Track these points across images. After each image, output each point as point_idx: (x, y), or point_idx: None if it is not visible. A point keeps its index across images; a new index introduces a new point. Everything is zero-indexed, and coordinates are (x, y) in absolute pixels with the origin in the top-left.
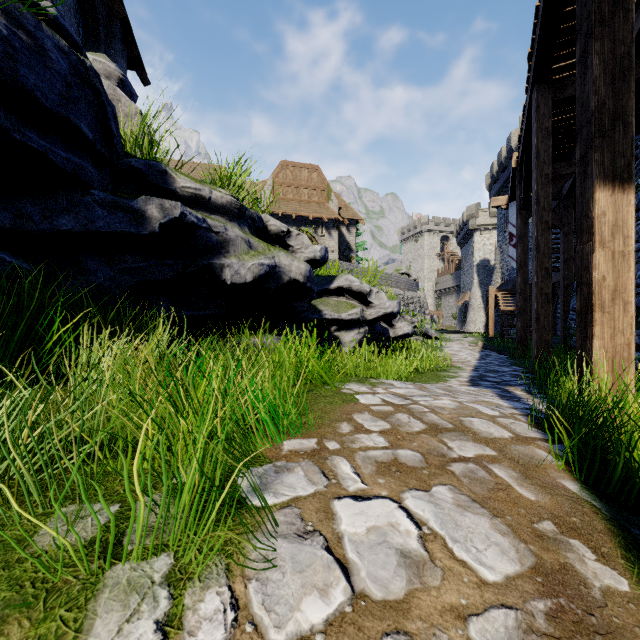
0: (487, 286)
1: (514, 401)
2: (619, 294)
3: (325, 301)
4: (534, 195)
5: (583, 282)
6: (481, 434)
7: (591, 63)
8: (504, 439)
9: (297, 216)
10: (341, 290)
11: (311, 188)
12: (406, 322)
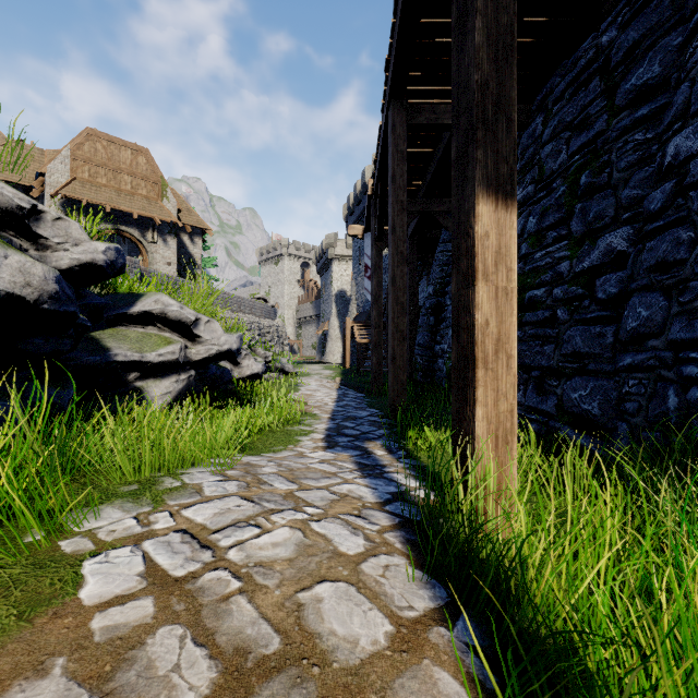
0: (344, 317)
1: (377, 477)
2: (503, 345)
3: (120, 333)
4: (391, 222)
5: (461, 326)
6: (336, 657)
7: (473, 26)
8: (380, 657)
9: (114, 210)
10: (149, 317)
11: (136, 176)
12: (258, 357)
